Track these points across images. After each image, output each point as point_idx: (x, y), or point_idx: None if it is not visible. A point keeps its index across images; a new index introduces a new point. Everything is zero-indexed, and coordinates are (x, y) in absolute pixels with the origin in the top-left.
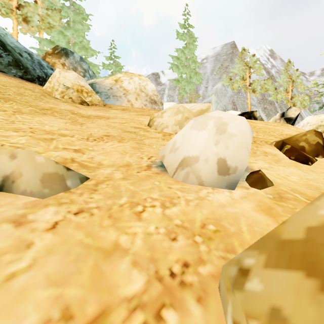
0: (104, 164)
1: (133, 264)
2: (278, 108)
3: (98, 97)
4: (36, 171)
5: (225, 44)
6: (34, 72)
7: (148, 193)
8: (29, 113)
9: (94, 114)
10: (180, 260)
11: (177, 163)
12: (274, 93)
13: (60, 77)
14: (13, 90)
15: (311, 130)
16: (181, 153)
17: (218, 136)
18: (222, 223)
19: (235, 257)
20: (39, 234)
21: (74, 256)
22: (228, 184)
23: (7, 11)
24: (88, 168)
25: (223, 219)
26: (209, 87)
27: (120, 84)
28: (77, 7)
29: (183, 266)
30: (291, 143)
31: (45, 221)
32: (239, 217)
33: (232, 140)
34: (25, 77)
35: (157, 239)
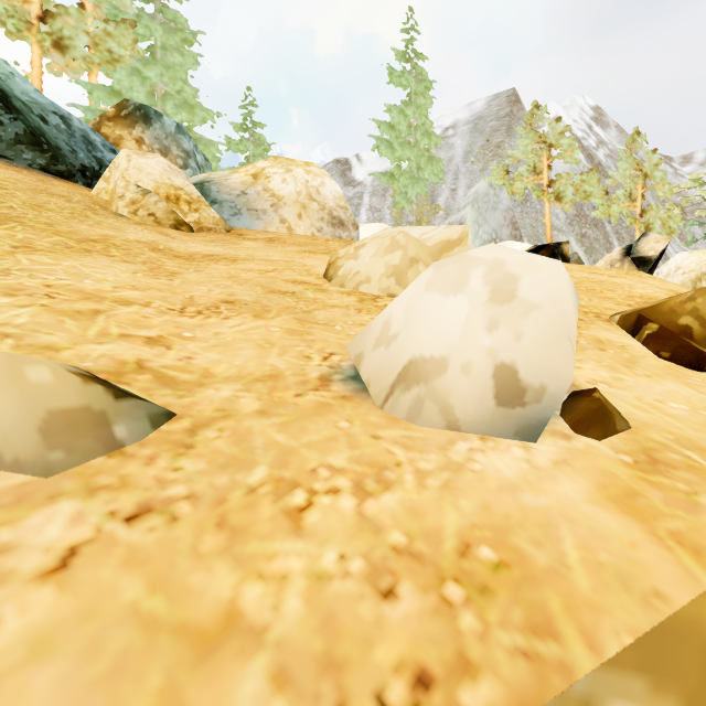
0: (216, 374)
1: (275, 679)
2: (612, 235)
3: (214, 212)
4: (28, 408)
5: (494, 96)
6: (74, 158)
7: (322, 454)
8: (50, 249)
9: (204, 250)
10: (407, 664)
11: (393, 373)
12: (604, 203)
13: (129, 169)
14: (23, 197)
15: (705, 288)
16: (403, 350)
17: (497, 308)
18: (513, 539)
19: (573, 689)
20: (17, 591)
21: (110, 660)
22: (521, 428)
23: (20, 27)
24: (177, 385)
25: (515, 529)
26: (459, 189)
27: (264, 183)
28: (170, 17)
29: (414, 685)
30: (659, 319)
31: (43, 548)
32: (556, 523)
33: (532, 319)
34: (52, 169)
35: (344, 593)
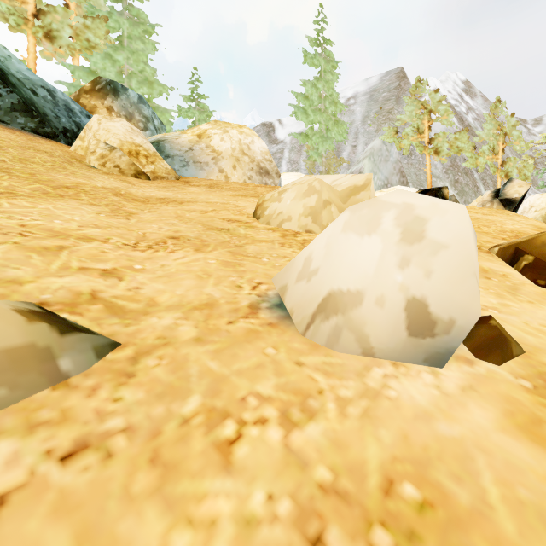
0: (159, 303)
1: None
2: (478, 181)
3: (166, 164)
4: None
5: (386, 73)
6: (57, 122)
7: (251, 381)
8: (29, 194)
9: (157, 194)
10: None
11: (314, 304)
12: (472, 156)
13: (99, 130)
14: (13, 153)
15: None
16: (323, 283)
17: (408, 248)
18: (434, 473)
19: None
20: None
21: None
22: (430, 355)
23: (19, 22)
24: (125, 314)
25: (434, 463)
26: (359, 146)
27: (207, 141)
28: (135, 13)
29: None
30: (533, 251)
31: None
32: (472, 454)
33: (440, 257)
34: (41, 131)
35: (272, 542)
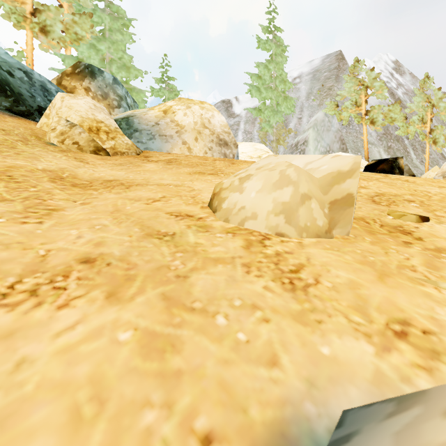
0: None
1: None
2: (409, 147)
3: (127, 140)
4: None
5: (327, 56)
6: (32, 101)
7: None
8: None
9: (107, 175)
10: None
11: None
12: (404, 125)
13: (62, 107)
14: None
15: None
16: None
17: None
18: None
19: None
20: None
21: None
22: None
23: (19, 19)
24: None
25: None
26: (304, 118)
27: (171, 116)
28: (115, 10)
29: None
30: None
31: None
32: None
33: None
34: (15, 109)
35: None
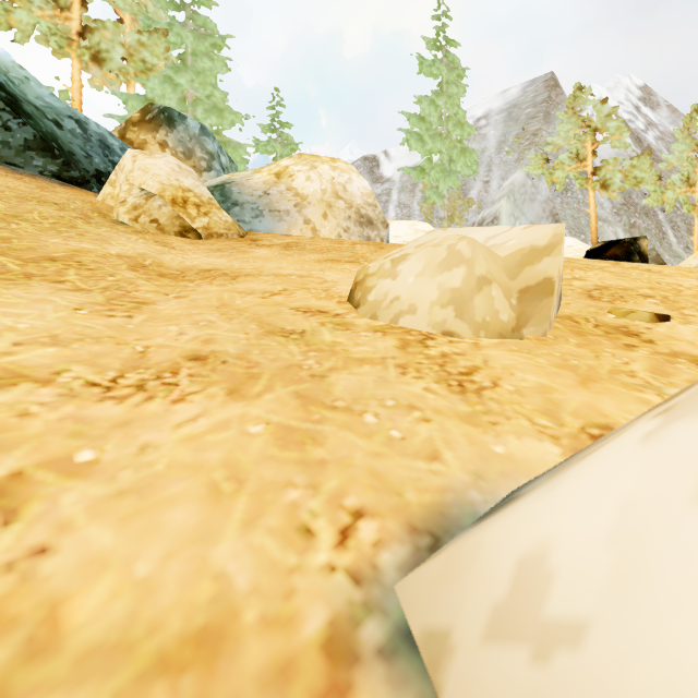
0: (65, 633)
1: None
2: (665, 225)
3: (226, 216)
4: None
5: (530, 82)
6: (88, 163)
7: None
8: None
9: (203, 263)
10: None
11: None
12: (657, 190)
13: (134, 170)
14: None
15: None
16: None
17: None
18: None
19: None
20: None
21: None
22: None
23: (61, 43)
24: None
25: None
26: (493, 181)
27: (288, 182)
28: (200, 23)
29: None
30: None
31: None
32: None
33: None
34: (65, 176)
35: None
